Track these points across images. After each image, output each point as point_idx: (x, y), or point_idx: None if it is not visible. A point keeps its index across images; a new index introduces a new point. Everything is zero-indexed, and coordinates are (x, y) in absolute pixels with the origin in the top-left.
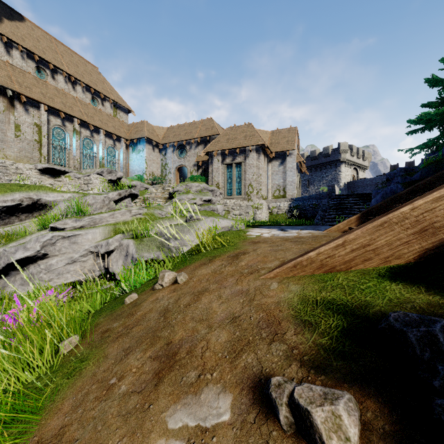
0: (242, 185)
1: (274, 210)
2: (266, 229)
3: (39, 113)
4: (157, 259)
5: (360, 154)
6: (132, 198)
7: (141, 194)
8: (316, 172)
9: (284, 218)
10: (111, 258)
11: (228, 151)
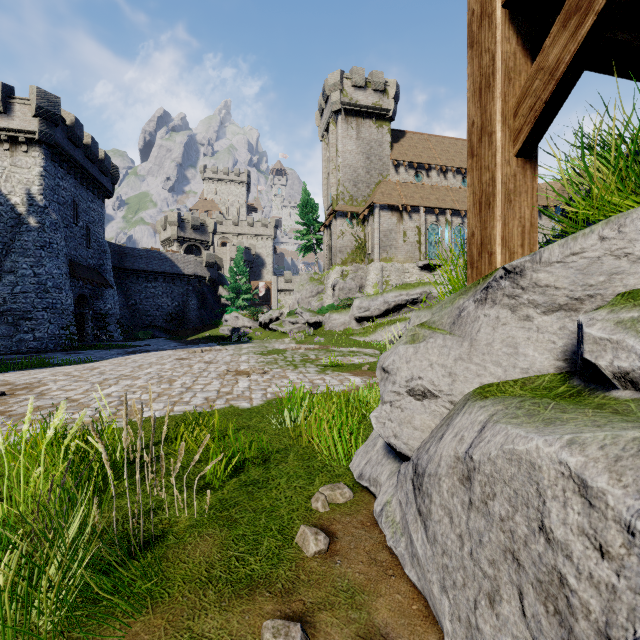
0: None
1: None
2: None
3: (418, 216)
4: None
5: None
6: None
7: None
8: None
9: None
10: None
11: None
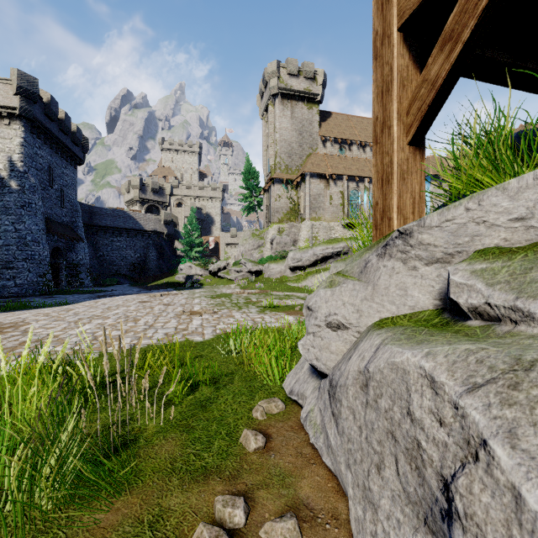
0: None
1: None
2: None
3: (342, 183)
4: None
5: None
6: None
7: None
8: None
9: None
10: None
11: None
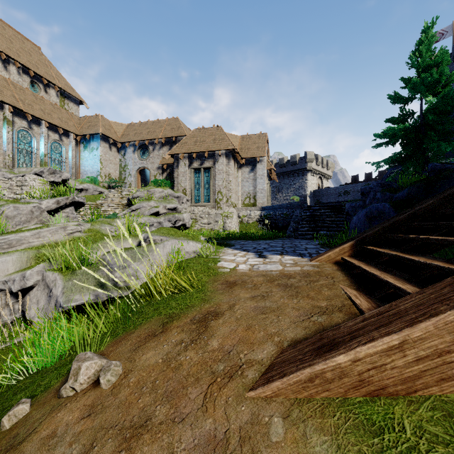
0: (211, 192)
1: (244, 219)
2: (240, 254)
3: None
4: (94, 302)
5: (324, 163)
6: (75, 206)
7: (94, 199)
8: (284, 179)
9: (255, 228)
10: (29, 297)
11: (196, 154)
